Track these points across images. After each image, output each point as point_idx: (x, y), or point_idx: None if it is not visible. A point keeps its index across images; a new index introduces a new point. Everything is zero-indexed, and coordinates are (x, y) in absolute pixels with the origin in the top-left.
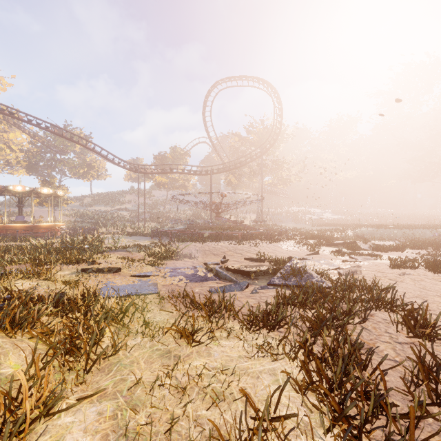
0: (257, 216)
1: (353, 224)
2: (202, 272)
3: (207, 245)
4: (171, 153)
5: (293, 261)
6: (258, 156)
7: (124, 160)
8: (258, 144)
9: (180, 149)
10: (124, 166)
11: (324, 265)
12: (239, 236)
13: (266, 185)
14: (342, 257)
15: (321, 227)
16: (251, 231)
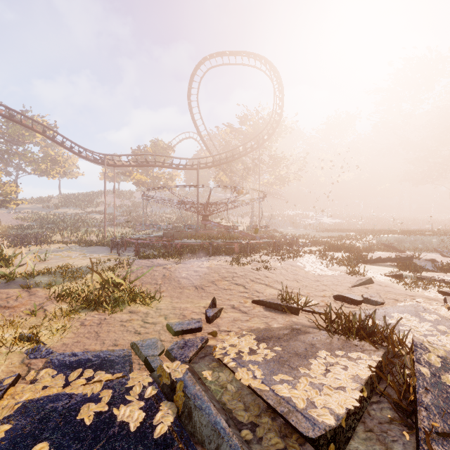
0: (251, 220)
1: (365, 230)
2: (137, 403)
3: (184, 267)
4: (151, 146)
5: (427, 354)
6: (255, 147)
7: (86, 149)
8: (252, 136)
9: (163, 142)
10: (86, 156)
11: (444, 330)
12: (235, 247)
13: (261, 185)
14: (424, 291)
15: (327, 232)
16: (251, 240)
